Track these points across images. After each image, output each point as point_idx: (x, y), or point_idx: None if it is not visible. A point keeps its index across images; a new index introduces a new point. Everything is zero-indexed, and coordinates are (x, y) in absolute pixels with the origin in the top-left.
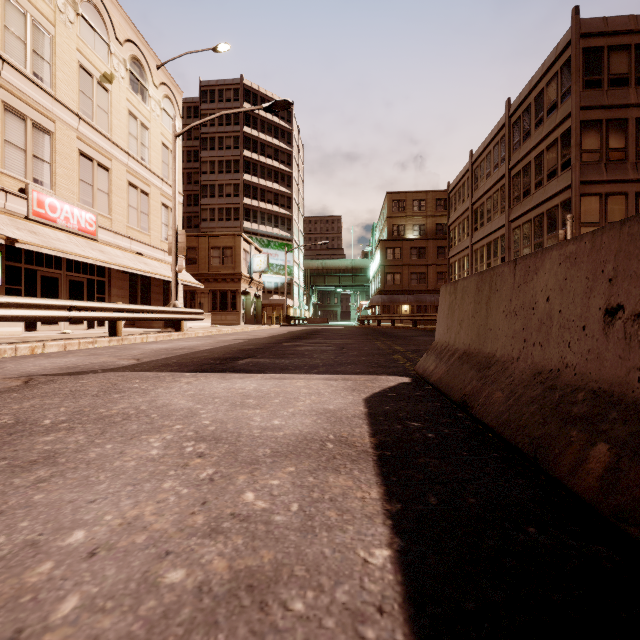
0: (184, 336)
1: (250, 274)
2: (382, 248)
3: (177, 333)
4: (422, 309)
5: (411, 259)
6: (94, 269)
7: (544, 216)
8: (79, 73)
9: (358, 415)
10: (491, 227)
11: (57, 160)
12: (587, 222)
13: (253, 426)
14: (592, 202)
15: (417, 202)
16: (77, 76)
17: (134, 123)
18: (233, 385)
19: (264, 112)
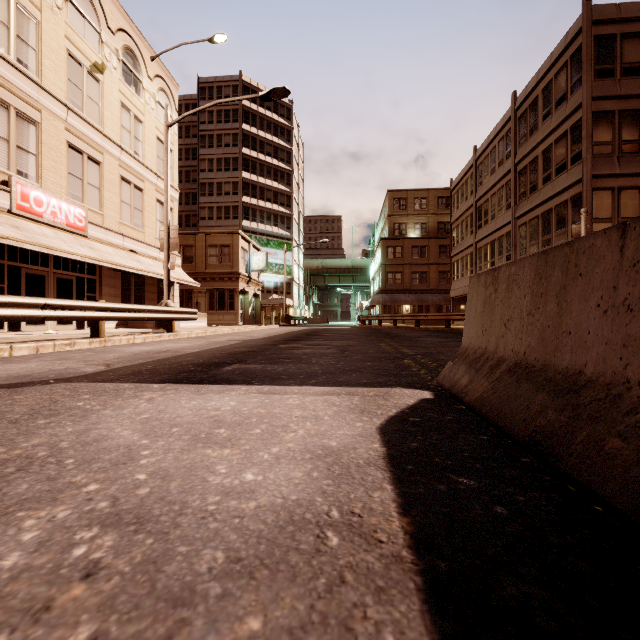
0: (176, 337)
1: (248, 273)
2: (383, 247)
3: (168, 334)
4: (424, 309)
5: (412, 258)
6: (84, 267)
7: (552, 212)
8: (68, 61)
9: (374, 460)
10: (496, 224)
11: (43, 152)
12: (599, 217)
13: (211, 486)
14: (604, 197)
15: (418, 200)
16: (65, 64)
17: (127, 116)
18: (206, 403)
19: (263, 109)
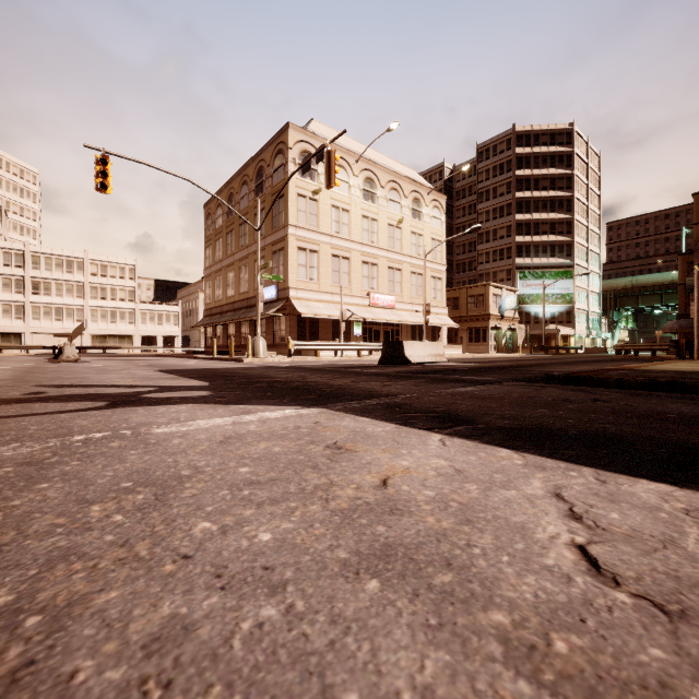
0: None
1: (501, 312)
2: (681, 264)
3: None
4: None
5: None
6: (394, 324)
7: None
8: (388, 229)
9: None
10: None
11: (379, 276)
12: None
13: None
14: None
15: None
16: (387, 231)
17: (414, 237)
18: None
19: (538, 148)
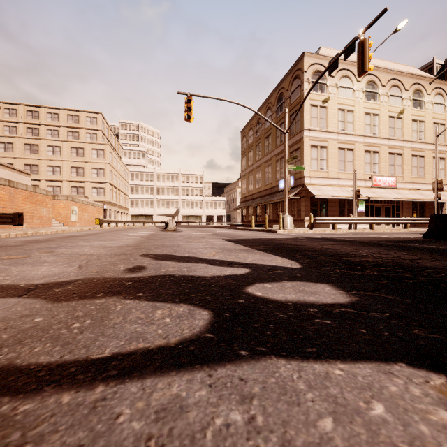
0: None
1: None
2: None
3: None
4: None
5: None
6: (394, 201)
7: None
8: (388, 120)
9: None
10: None
11: (380, 161)
12: None
13: None
14: None
15: None
16: (387, 122)
17: (415, 124)
18: None
19: None
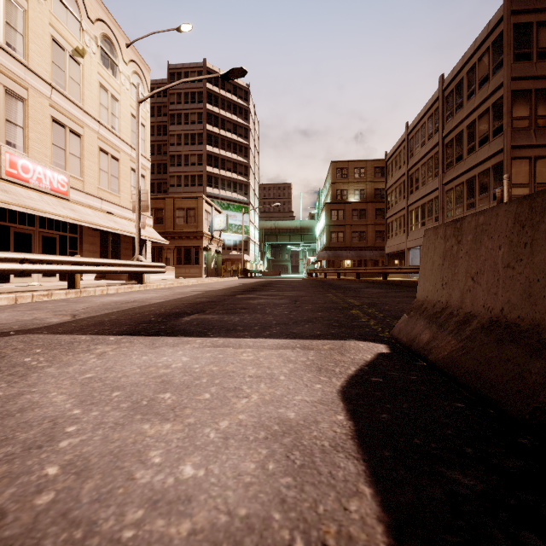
0: (146, 288)
1: (211, 232)
2: (327, 210)
3: (139, 285)
4: (362, 263)
5: (353, 220)
6: (66, 226)
7: (476, 179)
8: (52, 46)
9: (341, 442)
10: (425, 190)
11: (30, 125)
12: (517, 183)
13: (135, 489)
14: (522, 165)
15: (358, 170)
16: (50, 49)
17: (105, 95)
18: (157, 359)
19: (224, 92)
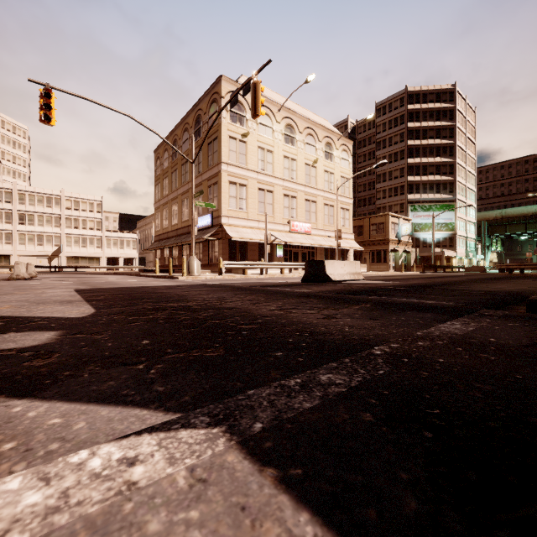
0: None
1: (398, 238)
2: None
3: None
4: None
5: None
6: (310, 247)
7: None
8: (305, 167)
9: None
10: None
11: (298, 206)
12: None
13: None
14: None
15: None
16: (304, 169)
17: (326, 174)
18: None
19: (426, 104)
